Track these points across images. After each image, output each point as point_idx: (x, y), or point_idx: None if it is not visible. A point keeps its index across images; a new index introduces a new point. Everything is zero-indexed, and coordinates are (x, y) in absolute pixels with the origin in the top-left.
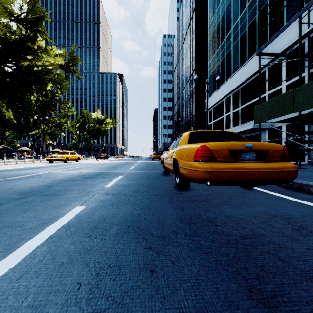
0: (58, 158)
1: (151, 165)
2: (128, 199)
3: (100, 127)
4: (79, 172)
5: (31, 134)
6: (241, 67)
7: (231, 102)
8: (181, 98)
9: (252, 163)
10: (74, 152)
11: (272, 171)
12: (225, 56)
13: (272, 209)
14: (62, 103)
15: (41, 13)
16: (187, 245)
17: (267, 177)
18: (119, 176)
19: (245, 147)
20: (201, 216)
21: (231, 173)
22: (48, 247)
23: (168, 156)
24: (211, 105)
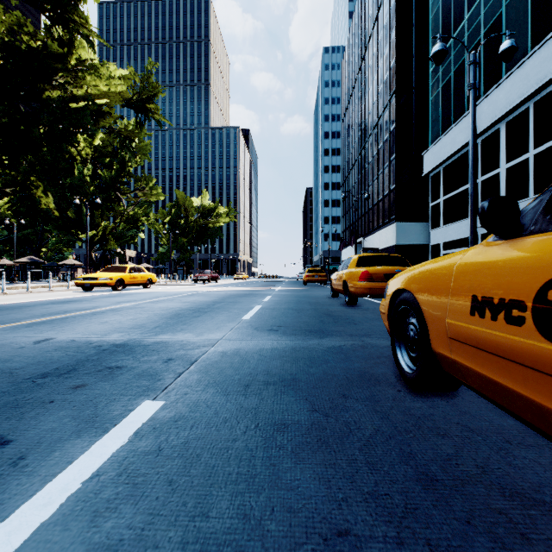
0: (98, 280)
1: (308, 301)
2: None
3: (207, 222)
4: (32, 343)
5: (83, 236)
6: (540, 45)
7: (499, 145)
8: (361, 158)
9: None
10: (138, 268)
11: None
12: (480, 39)
13: None
14: (139, 180)
15: None
16: None
17: None
18: (119, 420)
19: None
20: None
21: None
22: None
23: None
24: (439, 161)
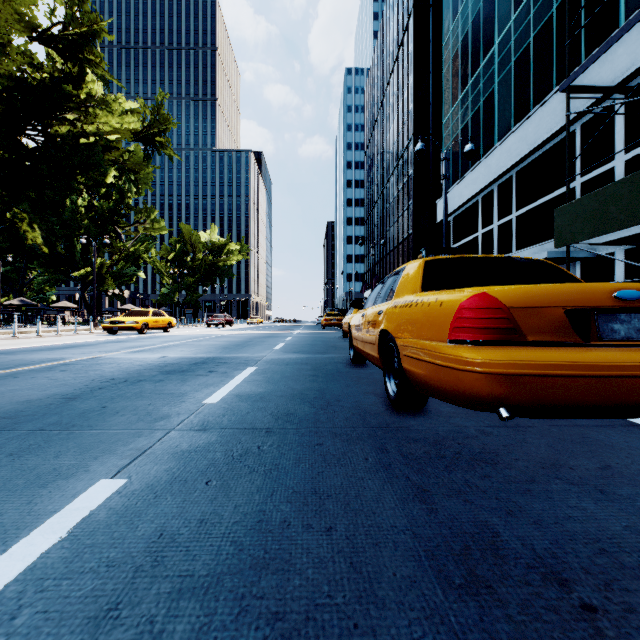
0: (126, 324)
1: (322, 340)
2: (258, 448)
3: (216, 260)
4: (161, 357)
5: (77, 275)
6: (517, 126)
7: (493, 204)
8: (383, 197)
9: None
10: (159, 312)
11: None
12: (480, 106)
13: None
14: (140, 212)
15: (93, 24)
16: None
17: None
18: (246, 368)
19: (615, 299)
20: (502, 543)
21: (577, 381)
22: None
23: (364, 323)
24: (449, 211)
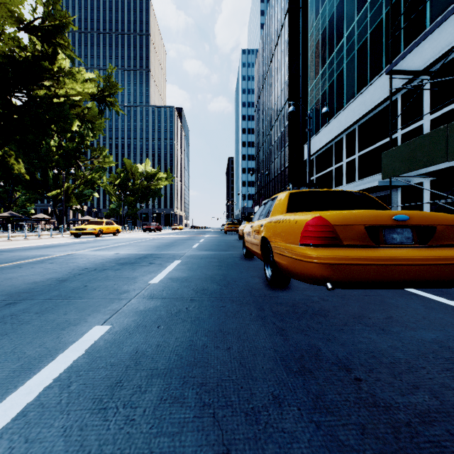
0: (87, 230)
1: (225, 242)
2: (186, 309)
3: (150, 185)
4: (115, 254)
5: (50, 195)
6: (359, 94)
7: (343, 147)
8: (267, 141)
9: (407, 249)
10: (110, 222)
11: (445, 264)
12: (334, 79)
13: (449, 334)
14: (95, 150)
15: (63, 19)
16: (307, 442)
17: (435, 274)
18: (174, 261)
19: (393, 220)
20: (321, 354)
21: (370, 267)
22: (9, 444)
23: (252, 231)
24: (313, 151)
